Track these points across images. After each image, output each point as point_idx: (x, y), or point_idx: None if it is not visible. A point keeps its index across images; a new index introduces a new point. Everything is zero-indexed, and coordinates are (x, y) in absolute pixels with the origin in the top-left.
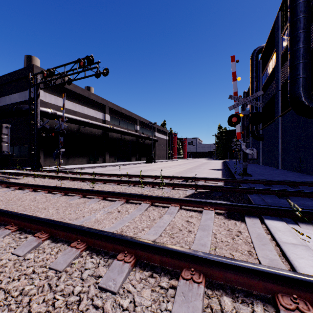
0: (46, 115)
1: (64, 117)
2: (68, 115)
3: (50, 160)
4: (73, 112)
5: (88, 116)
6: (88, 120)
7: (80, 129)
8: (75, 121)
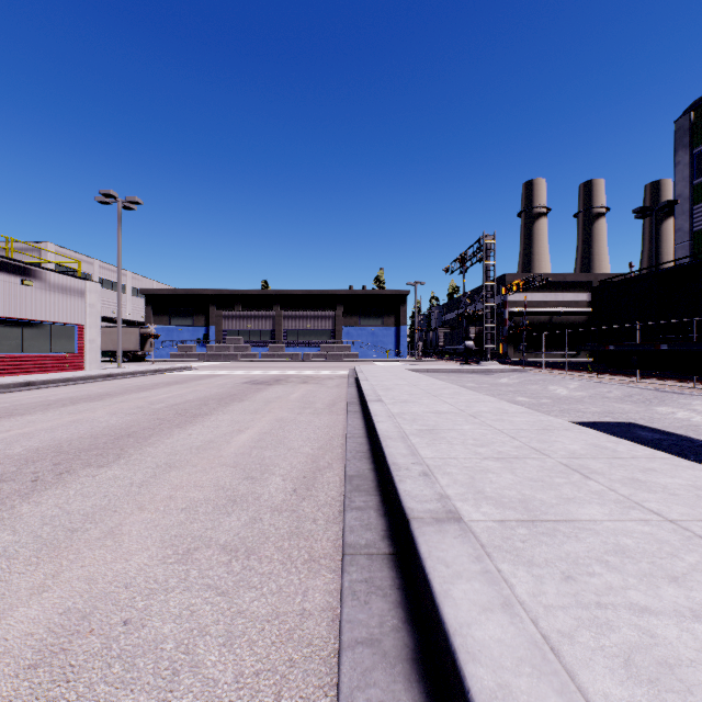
0: (514, 314)
1: (530, 312)
2: (534, 310)
3: (519, 353)
4: (542, 303)
5: (563, 302)
6: (560, 309)
7: (552, 320)
8: (542, 313)
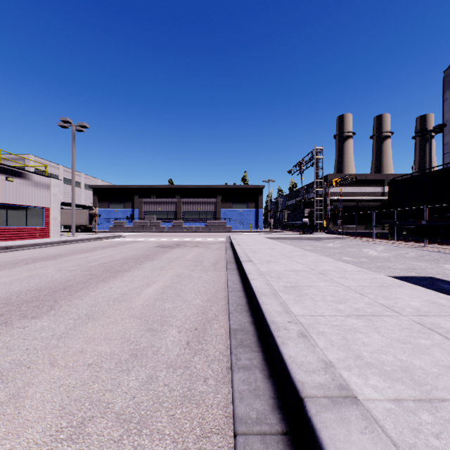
0: (333, 201)
1: (344, 200)
2: (346, 198)
3: (336, 226)
4: (352, 193)
5: (366, 193)
6: (363, 197)
7: (358, 204)
8: (352, 200)
